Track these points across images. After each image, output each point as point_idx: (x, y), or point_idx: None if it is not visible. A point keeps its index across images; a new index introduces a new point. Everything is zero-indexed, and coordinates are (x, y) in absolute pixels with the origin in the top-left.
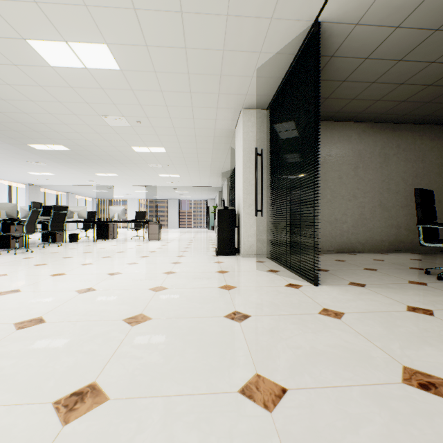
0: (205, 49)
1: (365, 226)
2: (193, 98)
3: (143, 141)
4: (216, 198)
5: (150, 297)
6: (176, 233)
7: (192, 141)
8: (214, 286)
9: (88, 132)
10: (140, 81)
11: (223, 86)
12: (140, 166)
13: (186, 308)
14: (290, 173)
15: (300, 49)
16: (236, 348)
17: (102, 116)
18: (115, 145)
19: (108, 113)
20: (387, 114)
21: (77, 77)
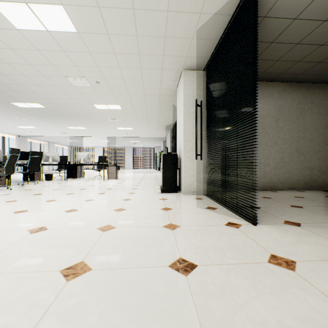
0: (151, 10)
1: (284, 168)
2: (141, 60)
3: (102, 100)
4: (161, 146)
5: (96, 239)
6: (131, 173)
7: (142, 99)
8: (158, 225)
9: (57, 92)
10: (96, 43)
11: (167, 48)
12: (101, 121)
13: (130, 253)
14: (226, 122)
15: (236, 9)
16: (184, 323)
17: (67, 77)
18: (81, 103)
19: (71, 74)
20: (304, 74)
21: (41, 40)
